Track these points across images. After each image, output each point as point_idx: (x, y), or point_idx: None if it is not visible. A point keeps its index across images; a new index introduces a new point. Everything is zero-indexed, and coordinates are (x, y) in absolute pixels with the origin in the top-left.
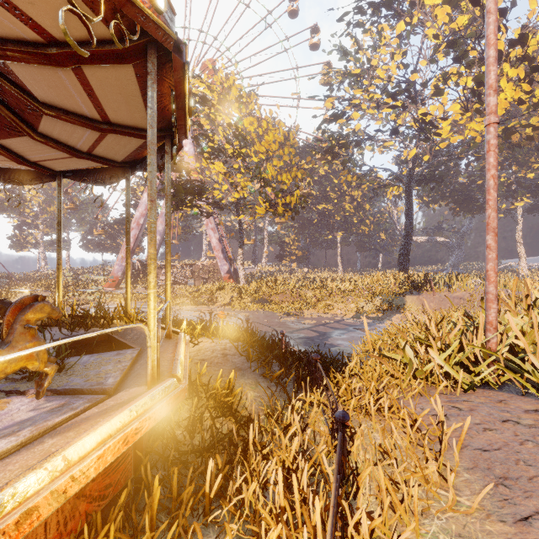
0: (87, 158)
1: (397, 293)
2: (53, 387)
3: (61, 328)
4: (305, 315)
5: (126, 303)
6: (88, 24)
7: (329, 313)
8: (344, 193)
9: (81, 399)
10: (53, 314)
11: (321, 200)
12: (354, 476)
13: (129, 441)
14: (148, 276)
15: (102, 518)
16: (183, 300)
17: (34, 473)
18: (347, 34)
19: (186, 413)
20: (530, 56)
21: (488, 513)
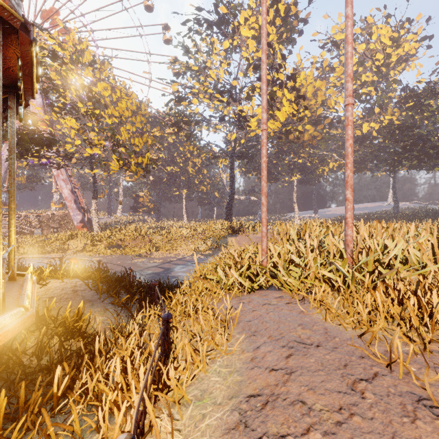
0: None
1: (223, 236)
2: None
3: None
4: (154, 256)
5: None
6: None
7: (174, 253)
8: (188, 159)
9: None
10: None
11: (170, 162)
12: (173, 352)
13: None
14: None
15: None
16: (28, 249)
17: None
18: (189, 36)
19: (33, 344)
20: (297, 88)
21: (243, 350)
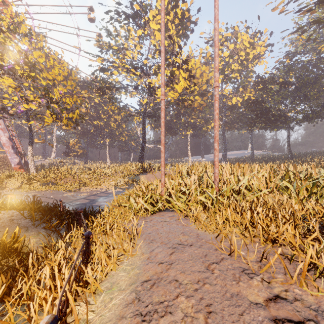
0: None
1: (136, 174)
2: None
3: None
4: (82, 190)
5: None
6: None
7: (99, 188)
8: (110, 116)
9: None
10: None
11: (96, 118)
12: (92, 259)
13: None
14: None
15: None
16: None
17: None
18: (111, 23)
19: None
20: (189, 70)
21: (143, 253)
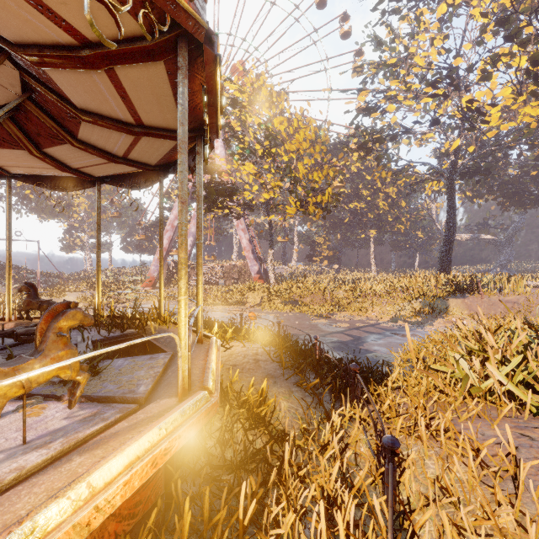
0: (123, 163)
1: (439, 296)
2: (87, 394)
3: (99, 328)
4: (337, 317)
5: (160, 305)
6: (115, 13)
7: (363, 316)
8: (377, 190)
9: (112, 408)
10: (85, 321)
11: (353, 198)
12: (408, 515)
13: (157, 463)
14: (179, 282)
15: (131, 538)
16: (214, 300)
17: (56, 503)
18: (382, 23)
19: (218, 423)
20: None
21: None
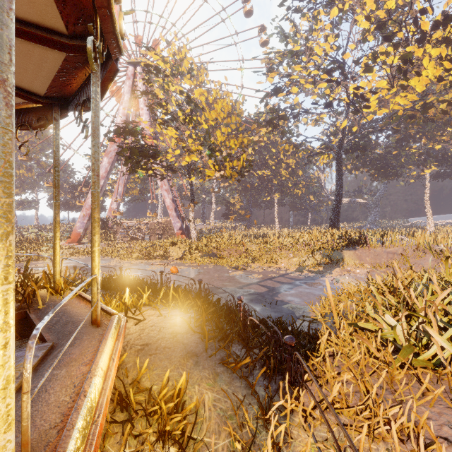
0: None
1: (335, 248)
2: None
3: None
4: (252, 269)
5: (54, 270)
6: None
7: (273, 267)
8: (280, 160)
9: None
10: None
11: (261, 166)
12: None
13: None
14: None
15: None
16: (138, 254)
17: None
18: (286, 18)
19: (113, 449)
20: (450, 38)
21: None
